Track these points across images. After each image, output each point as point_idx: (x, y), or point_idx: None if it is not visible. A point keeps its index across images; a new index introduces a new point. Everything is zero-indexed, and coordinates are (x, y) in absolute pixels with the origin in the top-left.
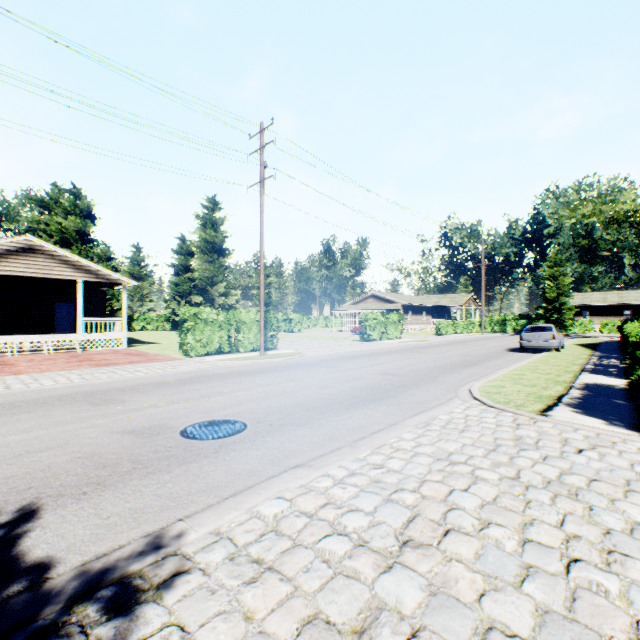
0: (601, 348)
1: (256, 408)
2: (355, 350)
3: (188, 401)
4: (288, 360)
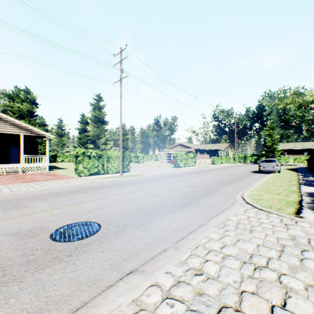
0: (300, 171)
1: (110, 212)
2: (171, 172)
3: (68, 206)
4: (135, 178)
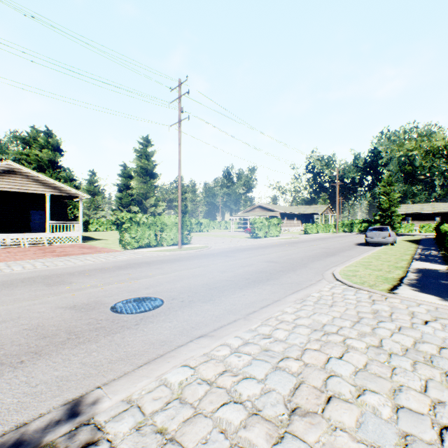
0: (422, 243)
1: (172, 288)
2: (247, 244)
3: (121, 282)
4: (198, 251)
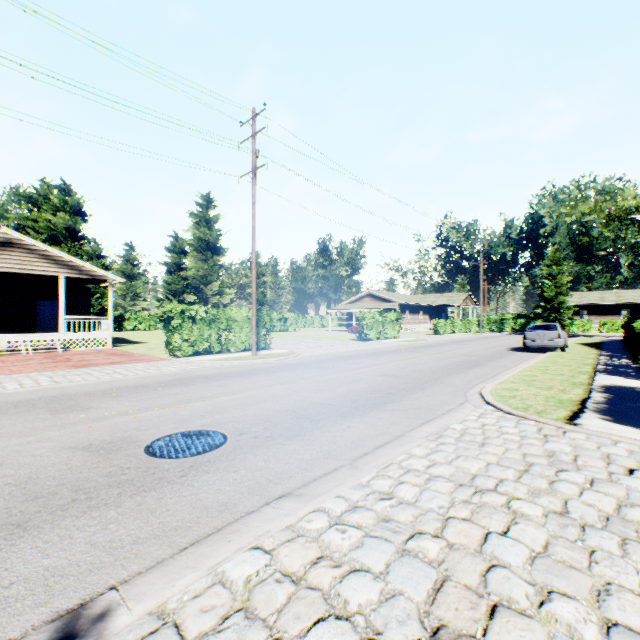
0: (606, 347)
1: (240, 416)
2: (352, 350)
3: (164, 407)
4: (281, 360)
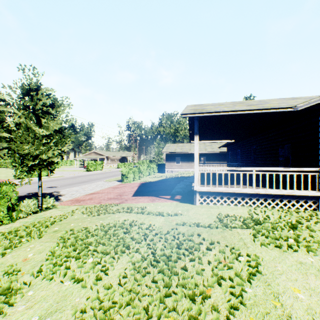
0: None
1: (58, 185)
2: (83, 174)
3: None
4: (60, 178)
